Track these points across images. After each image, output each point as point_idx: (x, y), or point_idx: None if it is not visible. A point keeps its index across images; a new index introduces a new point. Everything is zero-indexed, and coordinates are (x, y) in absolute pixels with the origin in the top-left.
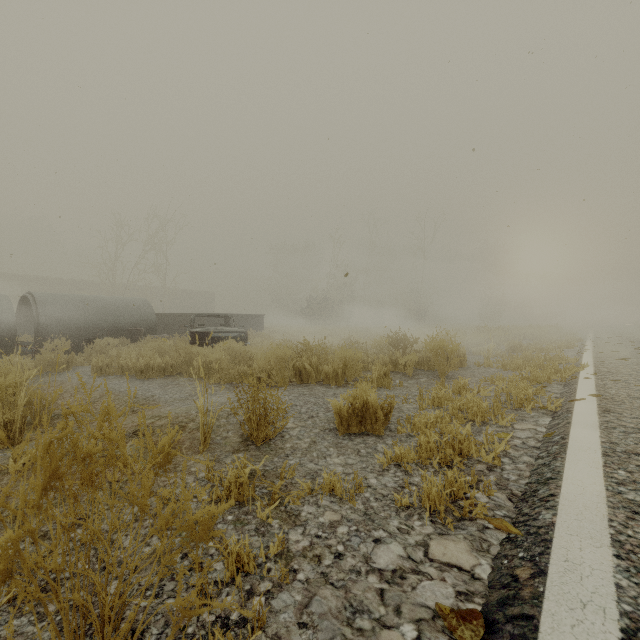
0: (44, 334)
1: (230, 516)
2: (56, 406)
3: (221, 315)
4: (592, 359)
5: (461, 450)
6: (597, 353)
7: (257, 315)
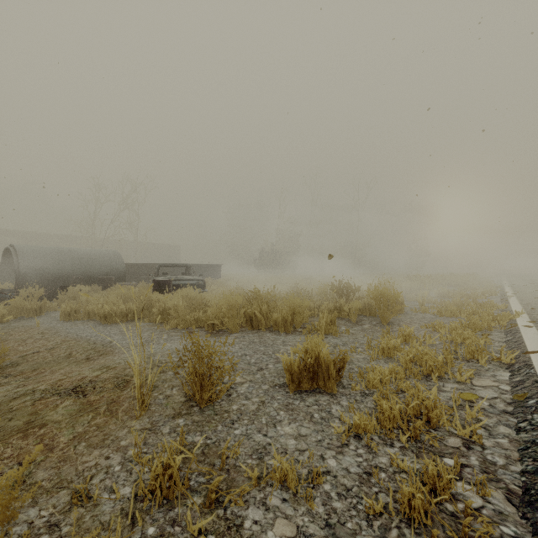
0: (24, 282)
1: (152, 528)
2: (15, 353)
3: (182, 265)
4: (520, 306)
5: (427, 417)
6: (522, 299)
7: (215, 265)
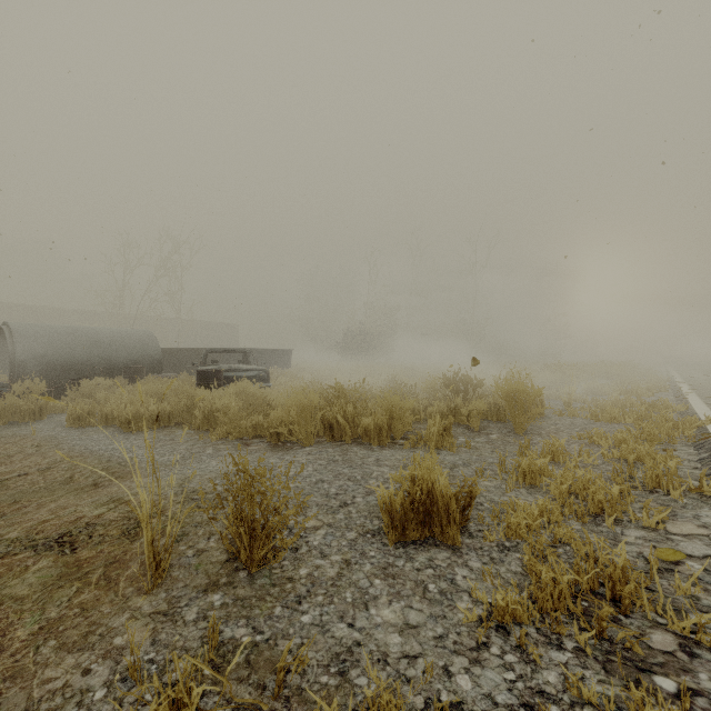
0: (21, 373)
1: None
2: None
3: (238, 350)
4: (707, 406)
5: (612, 594)
6: (705, 398)
7: (284, 350)
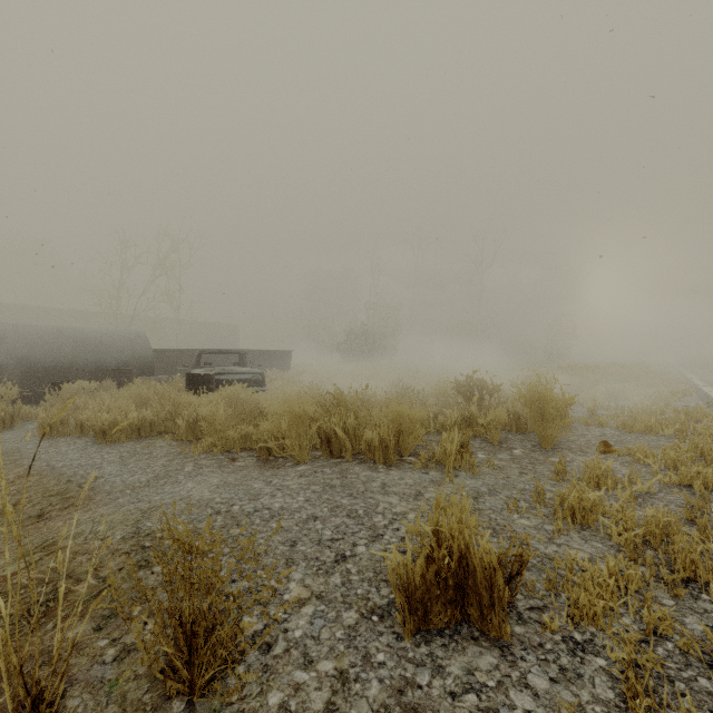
0: None
1: None
2: None
3: (232, 351)
4: None
5: None
6: None
7: (283, 351)
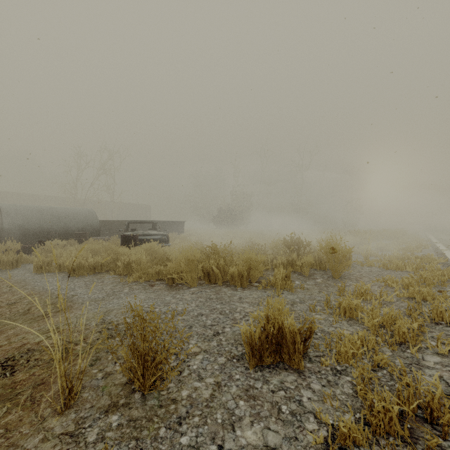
0: (7, 237)
1: None
2: None
3: (148, 221)
4: None
5: (430, 418)
6: None
7: (179, 221)
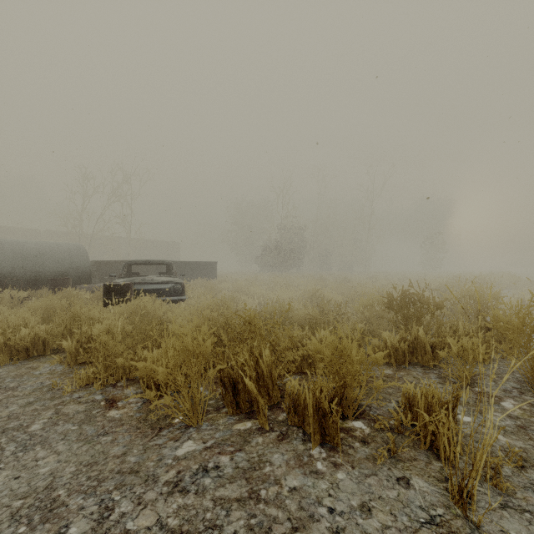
0: None
1: None
2: None
3: (157, 262)
4: None
5: None
6: None
7: (210, 262)
